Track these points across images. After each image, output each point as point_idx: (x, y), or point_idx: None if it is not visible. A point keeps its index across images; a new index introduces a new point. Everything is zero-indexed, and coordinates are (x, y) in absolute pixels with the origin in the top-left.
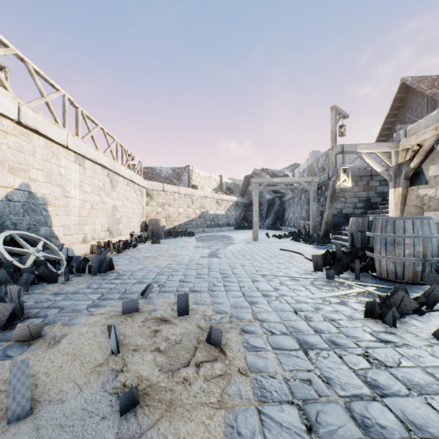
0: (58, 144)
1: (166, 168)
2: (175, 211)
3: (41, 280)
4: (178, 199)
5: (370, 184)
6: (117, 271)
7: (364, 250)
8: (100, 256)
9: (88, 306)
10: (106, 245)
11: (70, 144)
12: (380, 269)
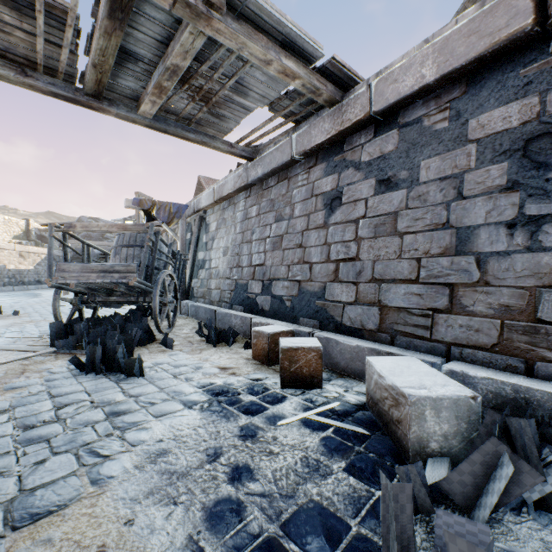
0: None
1: None
2: None
3: None
4: None
5: None
6: None
7: None
8: None
9: None
10: None
11: None
12: None
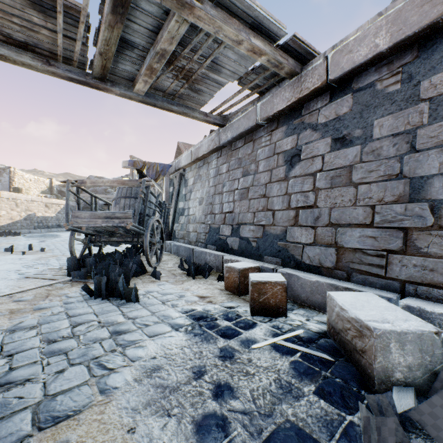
0: None
1: None
2: None
3: None
4: (0, 203)
5: None
6: None
7: None
8: None
9: None
10: None
11: None
12: None
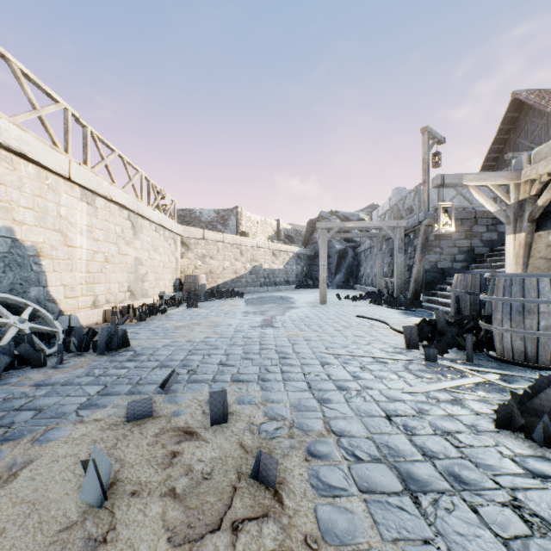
0: (56, 174)
1: (208, 210)
2: (219, 265)
3: (24, 362)
4: (223, 250)
5: (474, 229)
6: (134, 348)
7: (476, 319)
8: (110, 328)
9: (79, 407)
10: (125, 310)
11: (74, 175)
12: (502, 348)
